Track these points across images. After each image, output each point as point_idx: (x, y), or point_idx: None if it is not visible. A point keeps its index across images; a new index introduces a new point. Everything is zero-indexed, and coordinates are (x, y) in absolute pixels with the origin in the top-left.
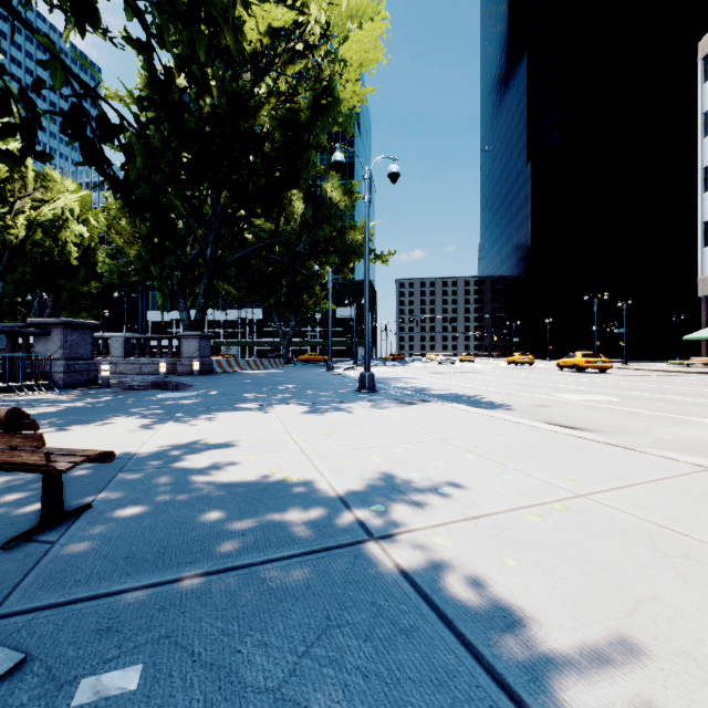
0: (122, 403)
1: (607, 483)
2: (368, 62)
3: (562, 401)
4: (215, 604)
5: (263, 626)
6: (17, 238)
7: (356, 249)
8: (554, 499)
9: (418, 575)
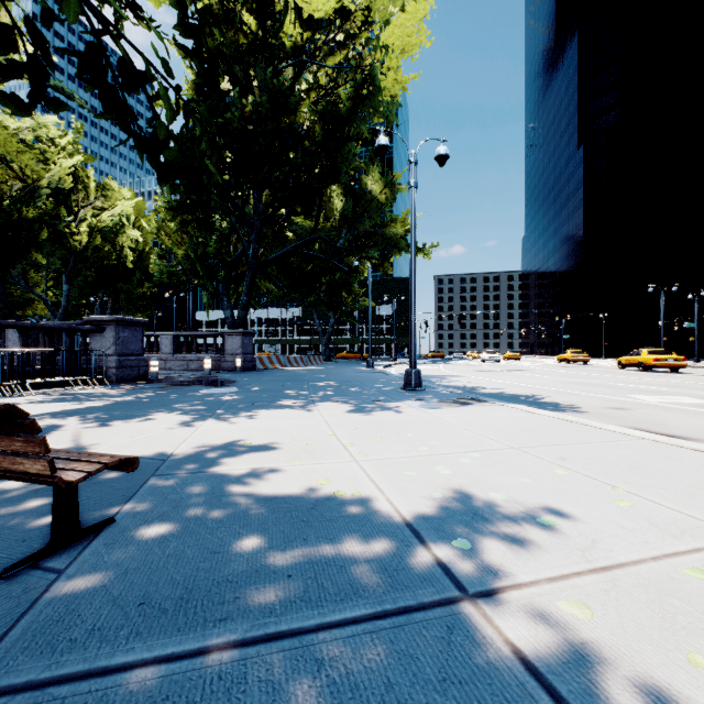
0: (166, 398)
1: None
2: (411, 46)
3: (641, 403)
4: None
5: None
6: (80, 244)
7: (397, 242)
8: None
9: (558, 677)
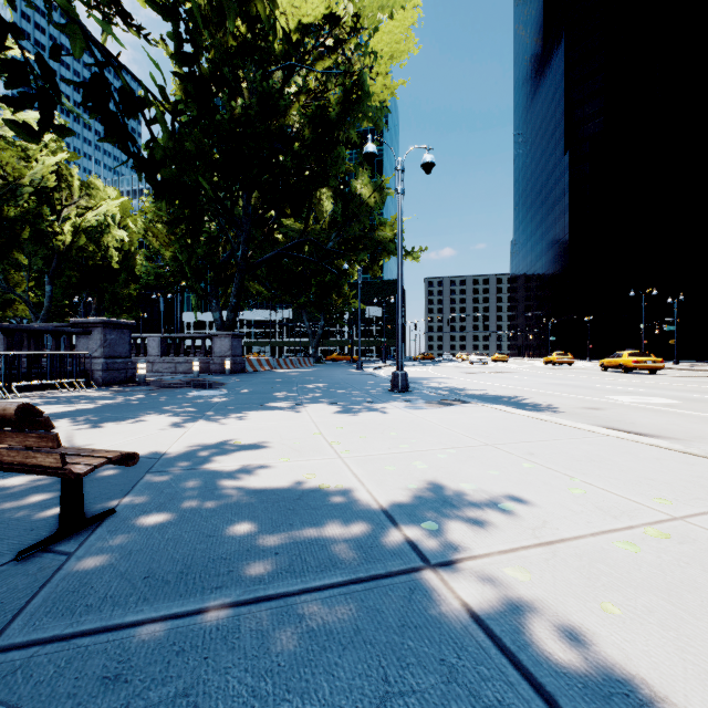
0: (156, 400)
1: (706, 503)
2: (399, 53)
3: (615, 403)
4: (244, 649)
5: (304, 687)
6: (64, 244)
7: (386, 246)
8: (645, 522)
9: (494, 622)
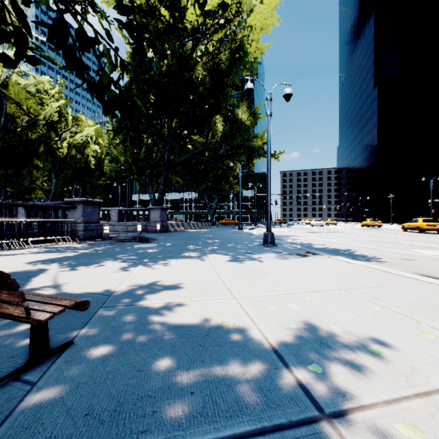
0: (113, 250)
1: None
2: (267, 26)
3: (422, 255)
4: None
5: None
6: (63, 154)
7: (258, 151)
8: None
9: None
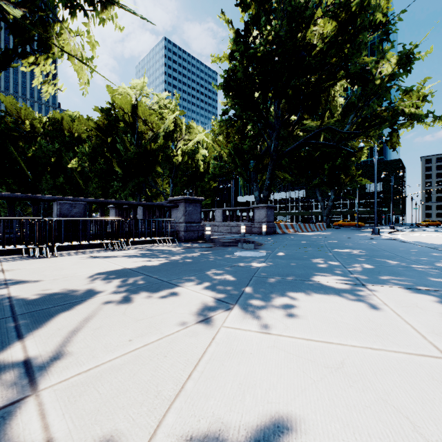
0: (206, 260)
1: None
2: None
3: None
4: None
5: None
6: (178, 161)
7: (411, 115)
8: None
9: None
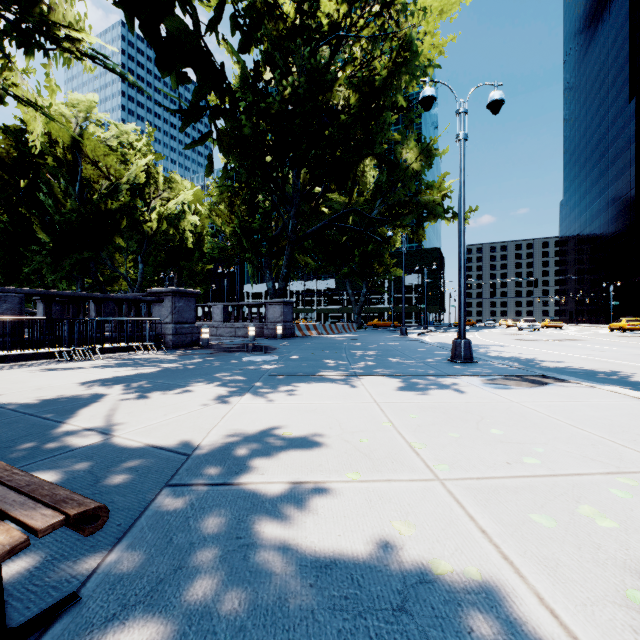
0: (211, 365)
1: None
2: (450, 4)
3: None
4: None
5: None
6: (152, 229)
7: (433, 209)
8: None
9: None
